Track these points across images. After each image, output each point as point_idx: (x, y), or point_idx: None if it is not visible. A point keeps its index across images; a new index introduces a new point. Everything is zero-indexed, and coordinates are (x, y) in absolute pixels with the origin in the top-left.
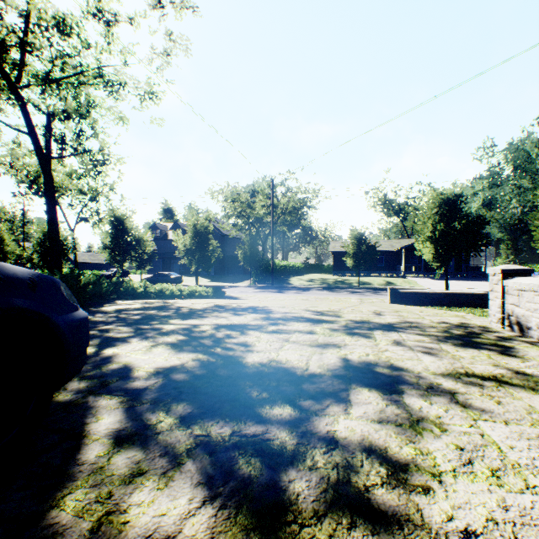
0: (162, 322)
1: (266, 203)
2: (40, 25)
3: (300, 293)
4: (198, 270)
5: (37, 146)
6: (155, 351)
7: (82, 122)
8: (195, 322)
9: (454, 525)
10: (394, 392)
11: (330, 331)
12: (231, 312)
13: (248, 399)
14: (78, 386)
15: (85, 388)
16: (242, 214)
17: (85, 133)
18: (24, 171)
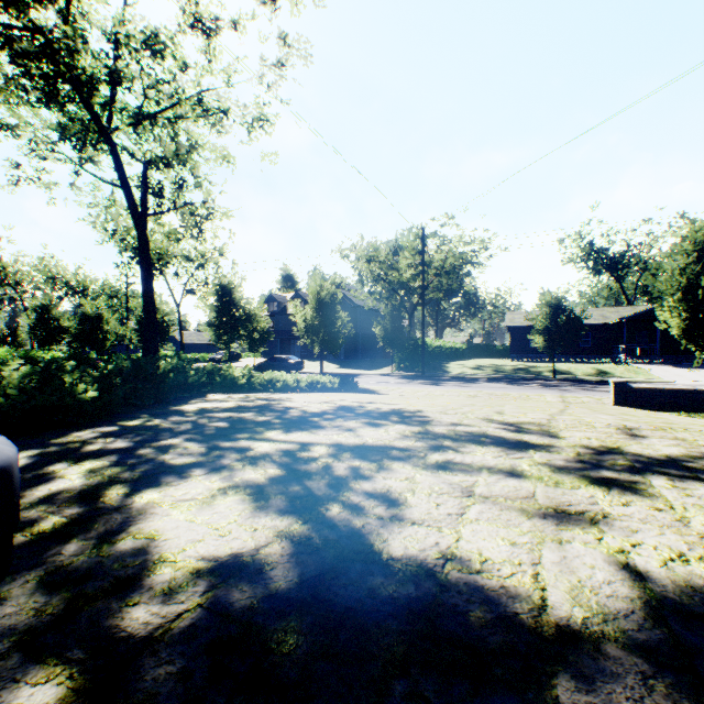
0: (252, 436)
1: (414, 261)
2: (127, 45)
3: (463, 386)
4: (322, 353)
5: (130, 200)
6: (217, 505)
7: (182, 169)
8: (304, 439)
9: None
10: None
11: (552, 472)
12: (362, 420)
13: None
14: (19, 609)
15: (27, 618)
16: (381, 277)
17: (186, 183)
18: (127, 237)
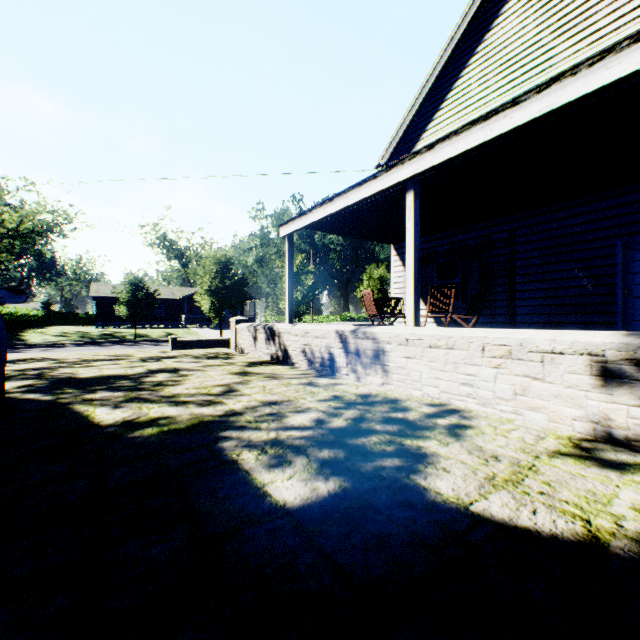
0: None
1: None
2: None
3: (53, 350)
4: None
5: None
6: None
7: None
8: None
9: (191, 382)
10: (177, 372)
11: (132, 362)
12: (9, 363)
13: (105, 382)
14: None
15: None
16: None
17: None
18: None
